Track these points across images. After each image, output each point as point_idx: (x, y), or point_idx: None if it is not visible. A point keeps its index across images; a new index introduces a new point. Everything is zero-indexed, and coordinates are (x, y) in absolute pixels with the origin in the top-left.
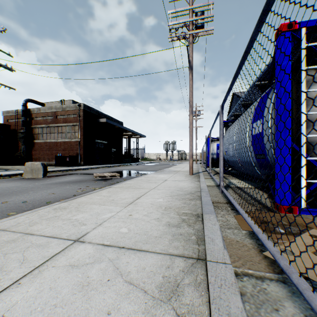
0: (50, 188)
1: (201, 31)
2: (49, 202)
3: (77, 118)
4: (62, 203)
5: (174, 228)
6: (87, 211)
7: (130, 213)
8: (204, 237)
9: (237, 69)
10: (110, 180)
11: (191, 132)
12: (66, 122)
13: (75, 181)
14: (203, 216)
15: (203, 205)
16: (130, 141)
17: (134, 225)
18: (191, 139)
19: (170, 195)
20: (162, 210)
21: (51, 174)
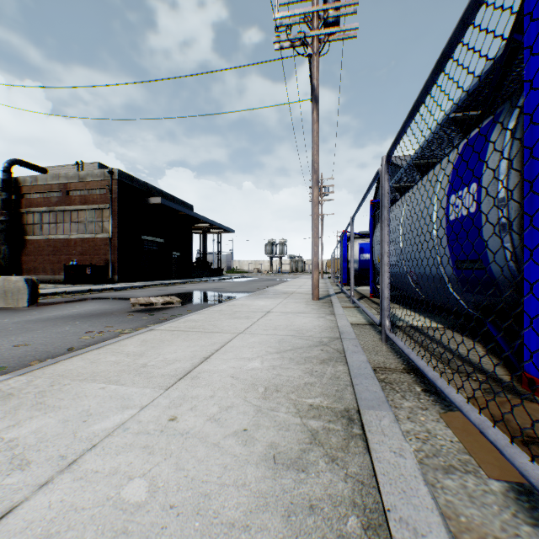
0: (28, 331)
1: (335, 31)
2: (2, 369)
3: (107, 195)
4: (14, 379)
5: (290, 475)
6: (62, 405)
7: (174, 412)
8: (386, 521)
9: (453, 32)
10: (160, 312)
11: (316, 219)
12: (86, 202)
13: (90, 313)
14: (362, 419)
15: (355, 379)
16: (205, 239)
17: (174, 464)
18: (317, 234)
19: (277, 351)
20: (258, 399)
21: (50, 300)
